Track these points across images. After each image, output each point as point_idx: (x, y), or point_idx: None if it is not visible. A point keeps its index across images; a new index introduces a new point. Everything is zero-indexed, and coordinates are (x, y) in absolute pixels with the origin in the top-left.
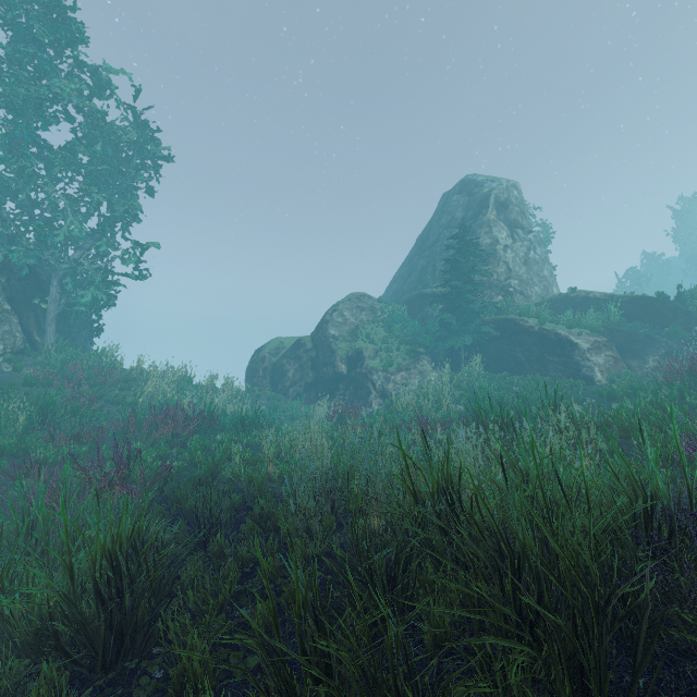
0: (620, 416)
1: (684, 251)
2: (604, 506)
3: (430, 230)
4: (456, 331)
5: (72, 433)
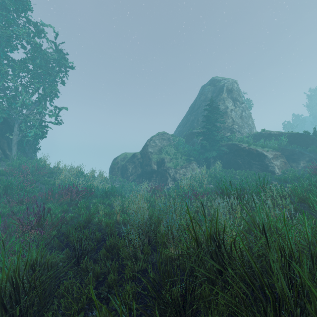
0: (298, 191)
1: (312, 113)
2: (316, 251)
3: (196, 102)
4: (208, 149)
5: (19, 199)
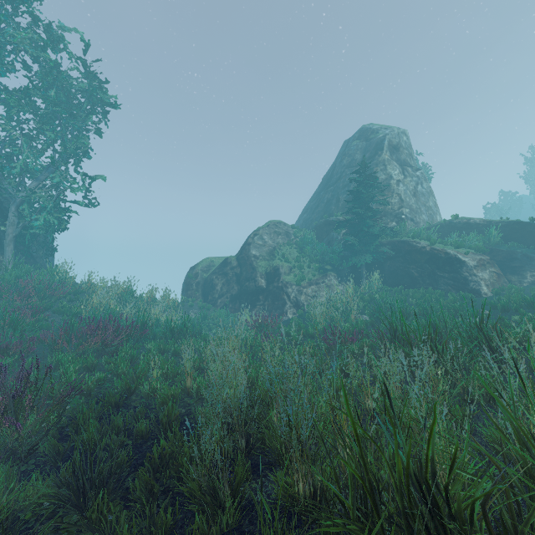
0: None
1: (533, 189)
2: None
3: (334, 170)
4: (358, 251)
5: (0, 345)
